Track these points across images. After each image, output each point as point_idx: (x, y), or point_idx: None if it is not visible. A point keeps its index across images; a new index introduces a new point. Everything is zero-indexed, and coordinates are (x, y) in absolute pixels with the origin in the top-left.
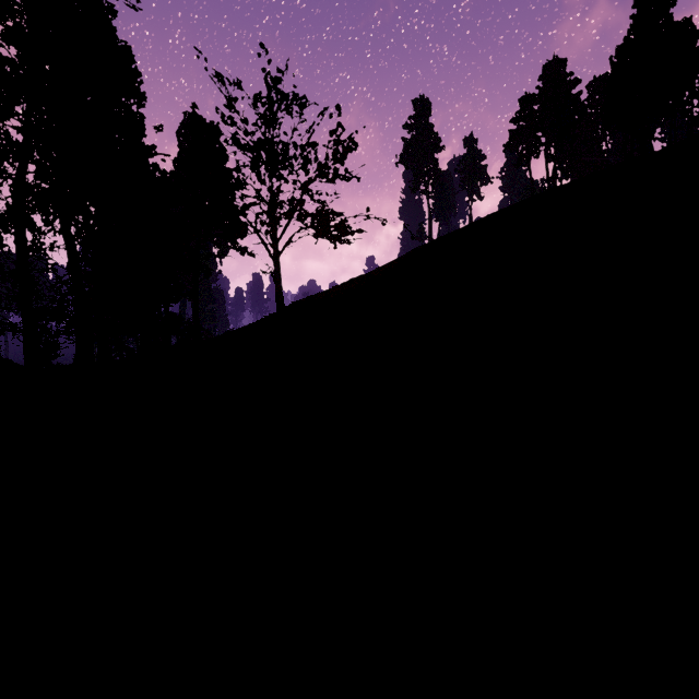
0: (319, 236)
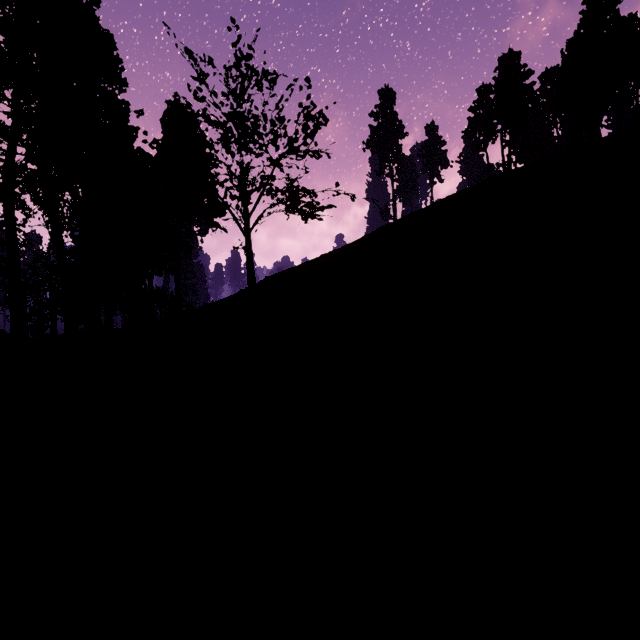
0: (290, 212)
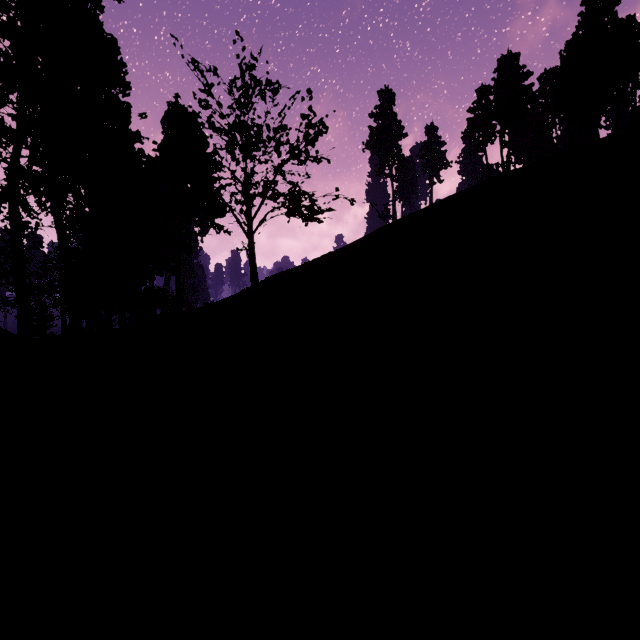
0: (291, 215)
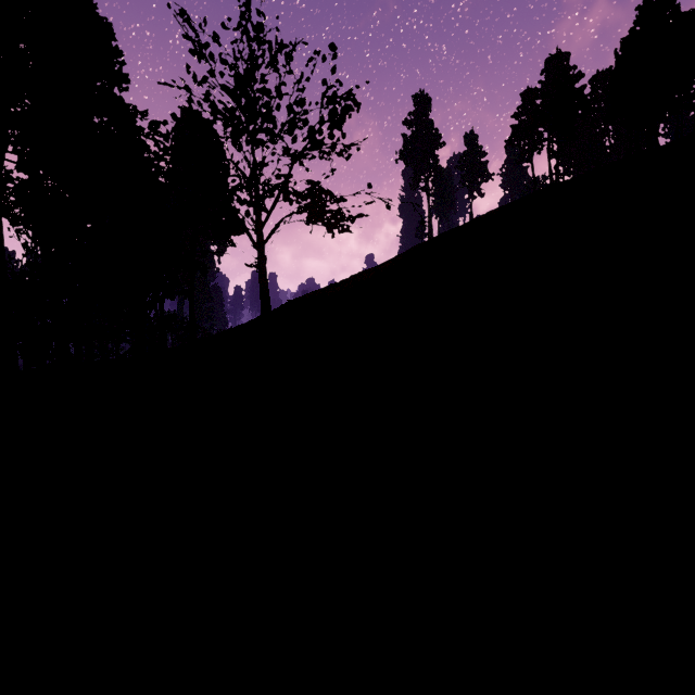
0: (312, 221)
